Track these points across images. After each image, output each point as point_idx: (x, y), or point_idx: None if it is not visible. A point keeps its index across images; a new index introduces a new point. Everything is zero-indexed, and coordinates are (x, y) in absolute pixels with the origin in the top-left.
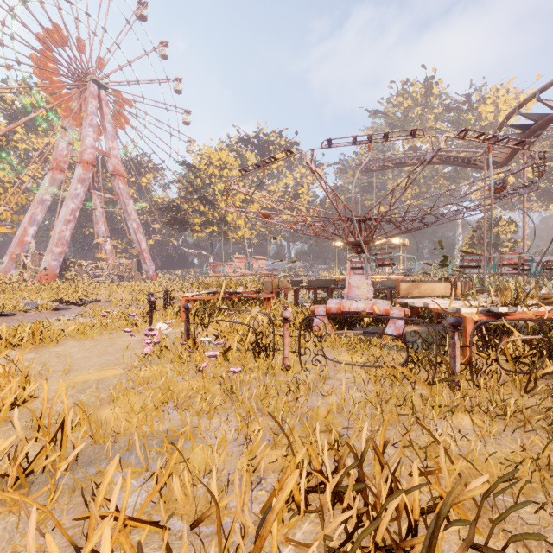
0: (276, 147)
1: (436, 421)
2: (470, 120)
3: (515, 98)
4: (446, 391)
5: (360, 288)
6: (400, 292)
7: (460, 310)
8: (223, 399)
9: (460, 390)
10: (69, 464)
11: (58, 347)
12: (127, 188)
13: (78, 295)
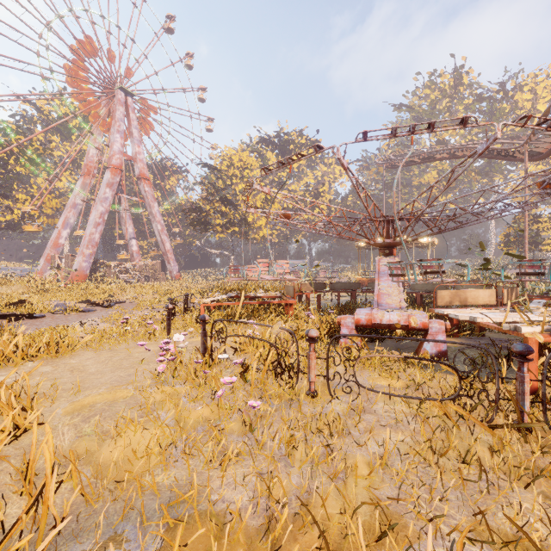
0: (296, 146)
1: (520, 498)
2: (505, 110)
3: None
4: (513, 437)
5: (391, 295)
6: (437, 300)
7: (520, 329)
8: (240, 438)
9: (530, 436)
10: (47, 543)
11: (74, 359)
12: (152, 191)
13: (105, 295)
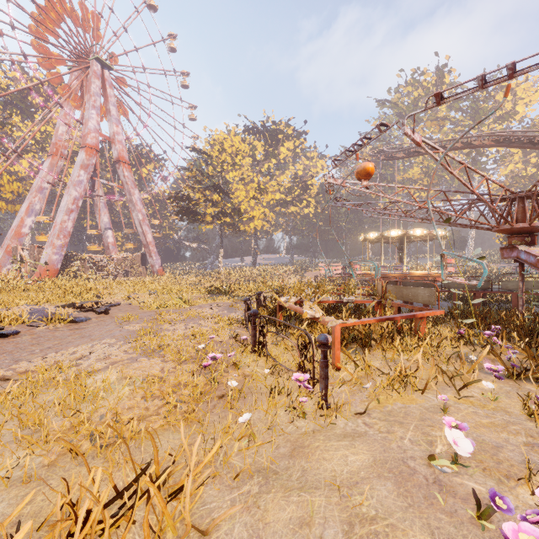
0: (285, 136)
1: None
2: (487, 109)
3: (532, 86)
4: None
5: None
6: None
7: None
8: None
9: None
10: None
11: None
12: (132, 177)
13: (89, 295)
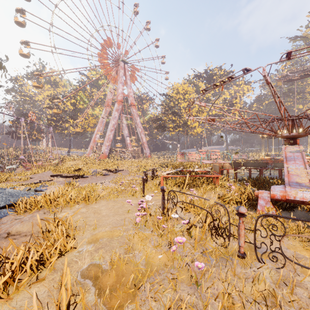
0: (217, 76)
1: None
2: None
3: None
4: None
5: (300, 176)
6: None
7: None
8: (189, 287)
9: None
10: None
11: (96, 205)
12: (136, 111)
13: (114, 166)
